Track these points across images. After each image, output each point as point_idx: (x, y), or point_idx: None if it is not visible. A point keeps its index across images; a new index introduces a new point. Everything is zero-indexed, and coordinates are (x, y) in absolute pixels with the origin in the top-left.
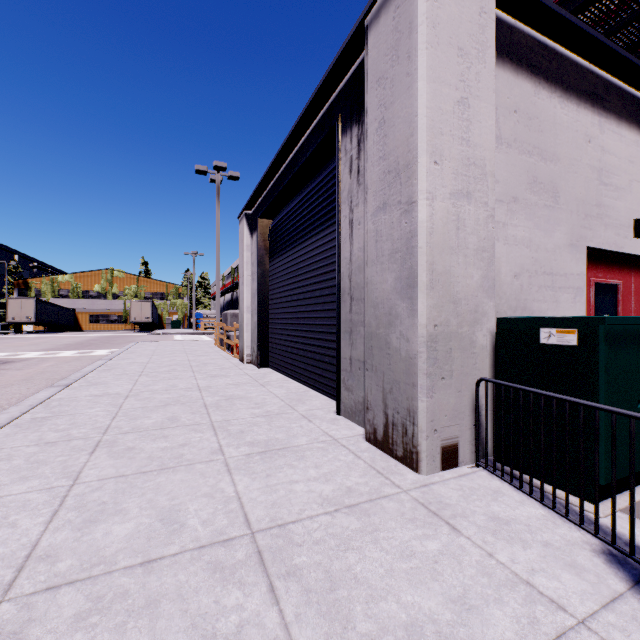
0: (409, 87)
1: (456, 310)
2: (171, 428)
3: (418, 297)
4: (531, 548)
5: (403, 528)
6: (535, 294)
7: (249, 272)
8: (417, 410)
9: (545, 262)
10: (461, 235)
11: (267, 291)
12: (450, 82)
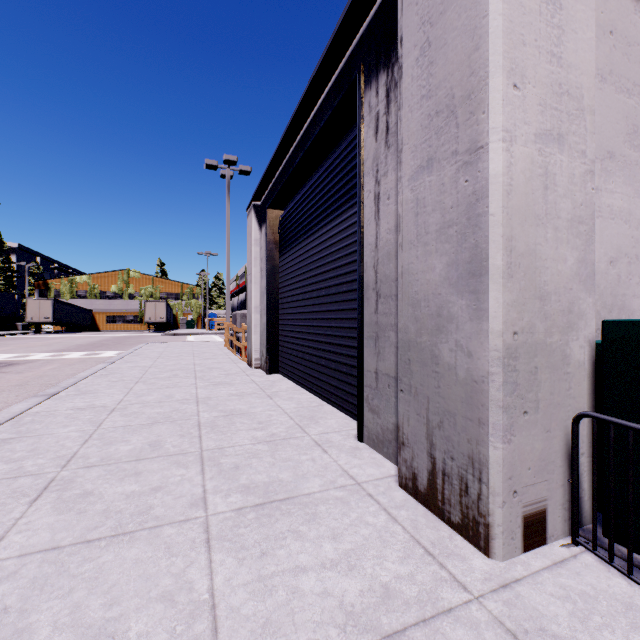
0: None
1: (543, 309)
2: (149, 459)
3: (488, 290)
4: None
5: None
6: (635, 287)
7: (258, 269)
8: (487, 461)
9: None
10: (550, 198)
11: (277, 289)
12: None
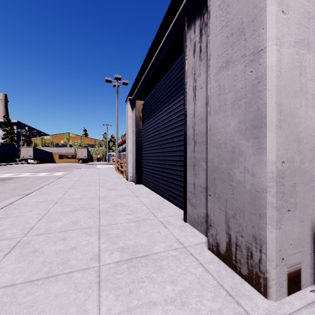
0: None
1: (299, 148)
2: (71, 231)
3: (266, 136)
4: None
5: None
6: None
7: (131, 131)
8: (265, 240)
9: None
10: (303, 80)
11: (140, 141)
12: None
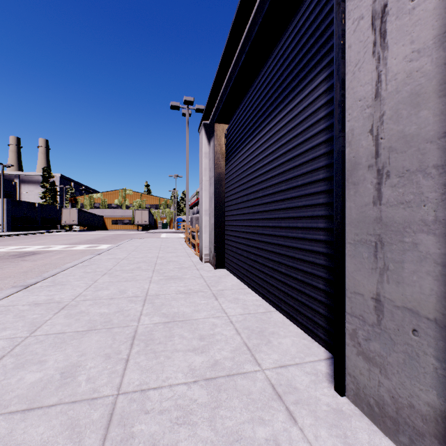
0: None
1: None
2: (40, 411)
3: None
4: None
5: None
6: None
7: (207, 178)
8: None
9: None
10: None
11: (223, 194)
12: None
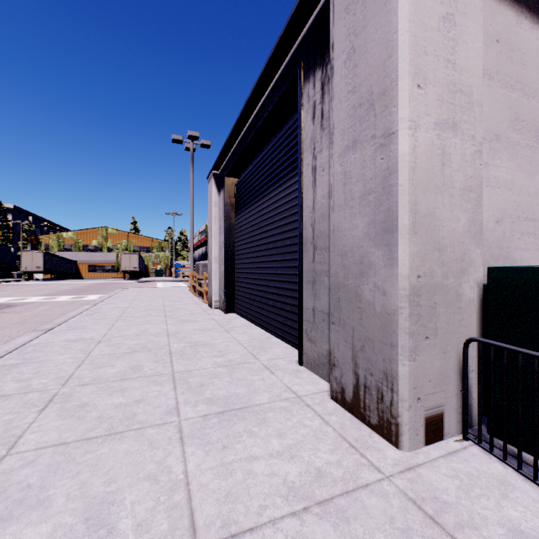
0: (386, 2)
1: (441, 258)
2: (131, 379)
3: (398, 243)
4: None
5: None
6: (517, 241)
7: (217, 226)
8: (397, 375)
9: (527, 207)
10: (446, 172)
11: (233, 243)
12: None
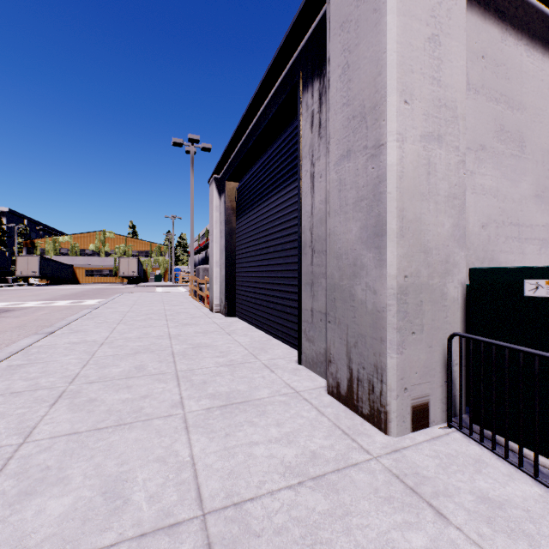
0: (376, 23)
1: (427, 260)
2: (136, 377)
3: (387, 246)
4: (541, 547)
5: (379, 511)
6: (502, 245)
7: (218, 230)
8: (386, 367)
9: (512, 212)
10: (432, 180)
11: (234, 247)
12: (421, 17)
